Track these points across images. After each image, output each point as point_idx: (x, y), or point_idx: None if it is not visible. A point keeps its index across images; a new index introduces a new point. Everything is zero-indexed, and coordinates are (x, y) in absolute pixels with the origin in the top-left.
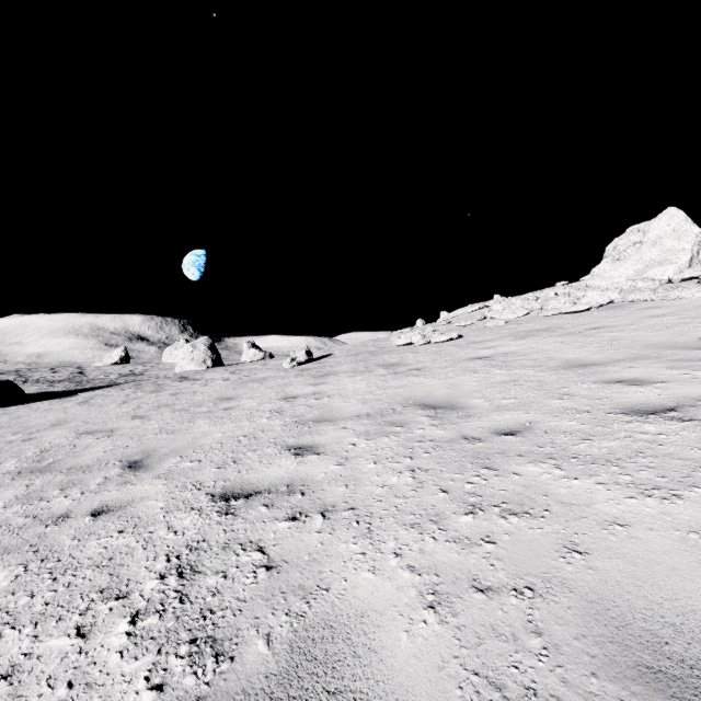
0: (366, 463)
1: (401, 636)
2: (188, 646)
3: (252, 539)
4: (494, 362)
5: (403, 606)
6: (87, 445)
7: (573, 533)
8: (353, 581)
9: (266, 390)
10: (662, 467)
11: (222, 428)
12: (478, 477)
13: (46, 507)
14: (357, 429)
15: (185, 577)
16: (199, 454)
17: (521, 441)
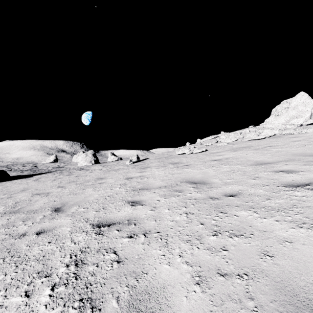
0: (164, 210)
1: (183, 299)
2: (79, 303)
3: (111, 247)
4: (222, 162)
5: (184, 283)
6: (36, 200)
7: (265, 246)
8: (159, 269)
9: (118, 174)
10: (305, 212)
11: (98, 192)
12: (217, 217)
13: (15, 230)
14: (160, 193)
15: (78, 266)
16: (87, 204)
17: (237, 200)
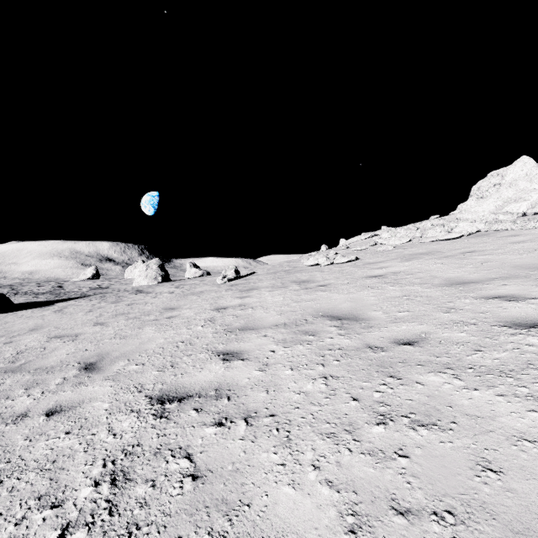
0: (284, 370)
1: None
2: None
3: (181, 445)
4: (387, 279)
5: (324, 529)
6: (54, 348)
7: (483, 449)
8: (274, 496)
9: (202, 302)
10: None
11: (165, 335)
12: (384, 385)
13: (10, 406)
14: (276, 337)
15: (117, 485)
16: (144, 357)
17: (419, 351)
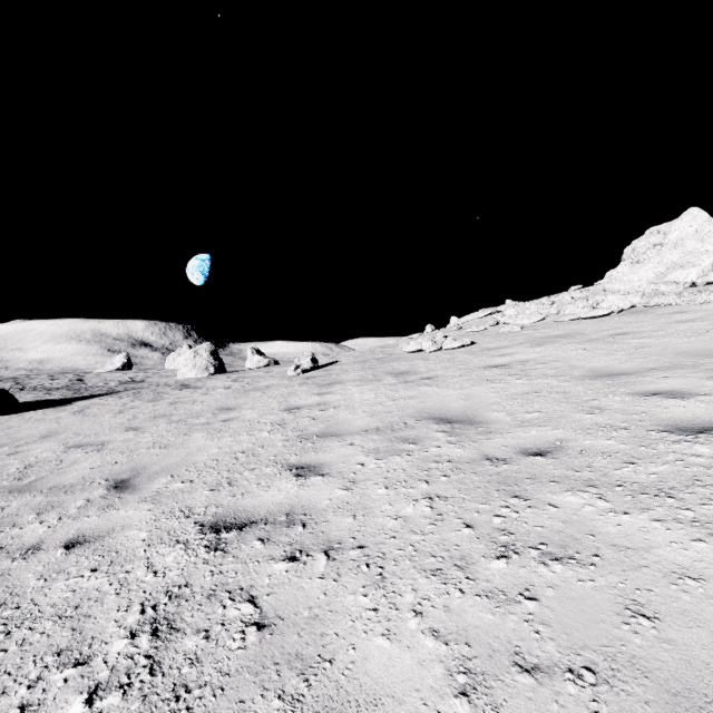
0: (376, 488)
1: None
2: None
3: (243, 585)
4: (512, 370)
5: (427, 690)
6: (74, 460)
7: (634, 589)
8: (363, 649)
9: (269, 400)
10: None
11: (220, 443)
12: (507, 508)
13: (17, 536)
14: (366, 446)
15: (160, 637)
16: (192, 472)
17: (553, 464)
